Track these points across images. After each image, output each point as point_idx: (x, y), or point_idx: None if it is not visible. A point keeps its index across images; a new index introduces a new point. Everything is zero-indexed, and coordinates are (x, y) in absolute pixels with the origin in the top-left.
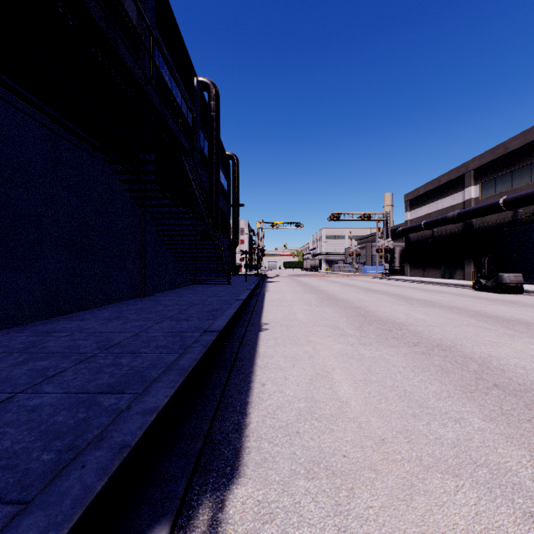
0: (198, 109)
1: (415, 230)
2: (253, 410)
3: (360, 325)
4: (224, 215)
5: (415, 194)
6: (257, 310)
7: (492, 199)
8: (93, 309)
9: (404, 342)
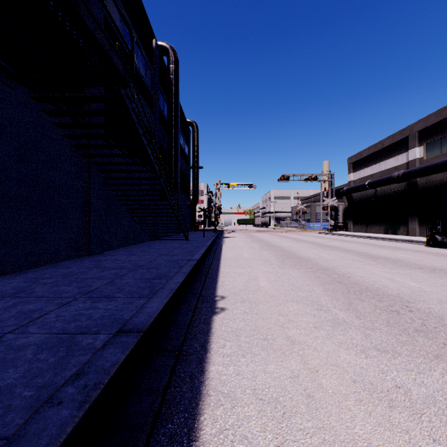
0: (157, 71)
1: (358, 190)
2: None
3: (349, 301)
4: (185, 176)
5: (359, 157)
6: (212, 273)
7: (438, 159)
8: (5, 276)
9: (444, 344)
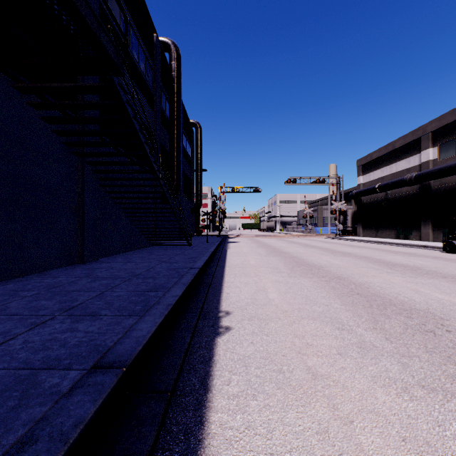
0: (159, 68)
1: (368, 193)
2: None
3: (373, 318)
4: (188, 179)
5: (368, 159)
6: (215, 283)
7: (453, 160)
8: None
9: None
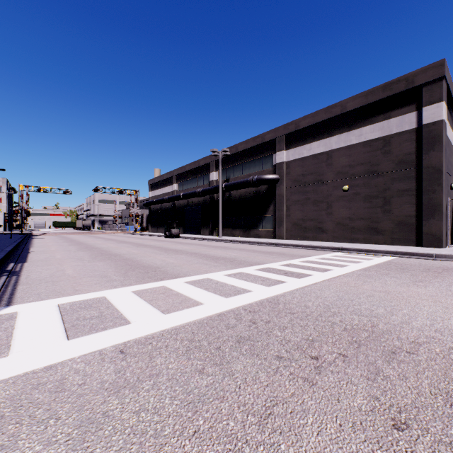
0: None
1: (152, 204)
2: (29, 260)
3: (81, 249)
4: None
5: (153, 182)
6: (26, 249)
7: (182, 192)
8: None
9: (91, 251)
